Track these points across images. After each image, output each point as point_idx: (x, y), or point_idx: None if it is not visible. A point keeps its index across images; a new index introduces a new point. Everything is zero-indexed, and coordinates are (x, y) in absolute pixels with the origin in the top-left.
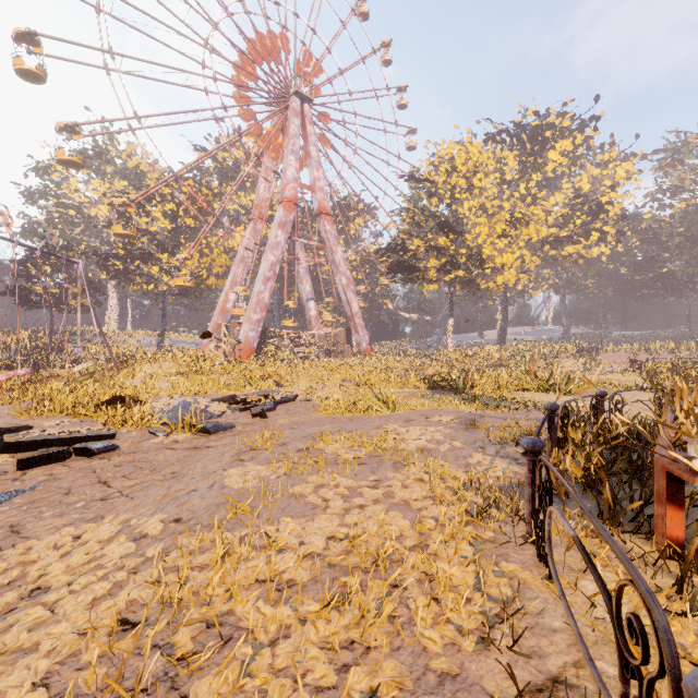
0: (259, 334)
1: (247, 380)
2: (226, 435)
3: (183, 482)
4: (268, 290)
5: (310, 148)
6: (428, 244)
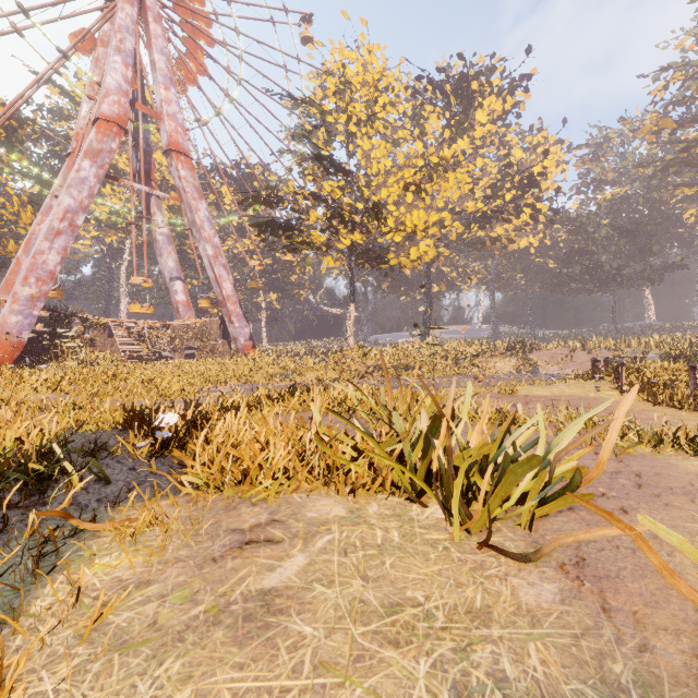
0: (33, 319)
1: None
2: None
3: None
4: (58, 251)
5: (154, 55)
6: (309, 192)
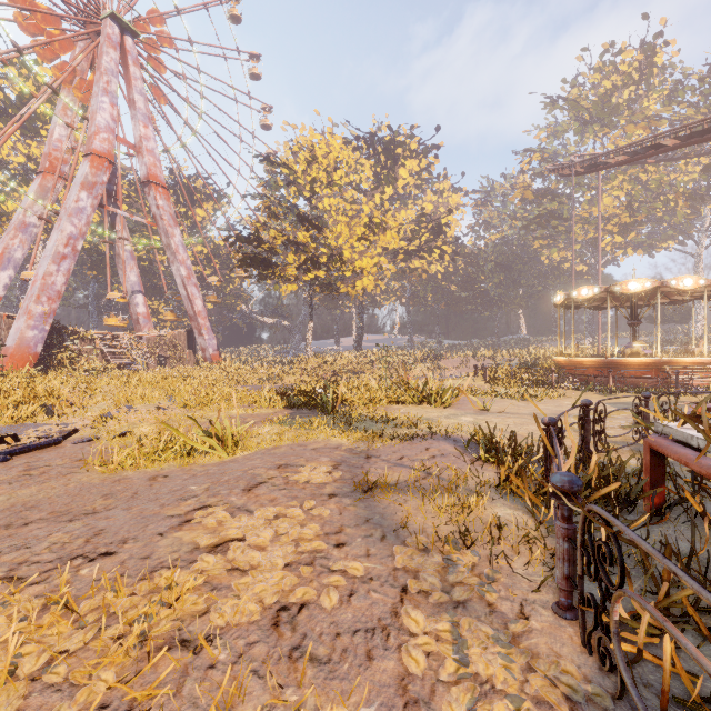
0: (45, 333)
1: None
2: None
3: None
4: (63, 273)
5: (134, 95)
6: (286, 238)
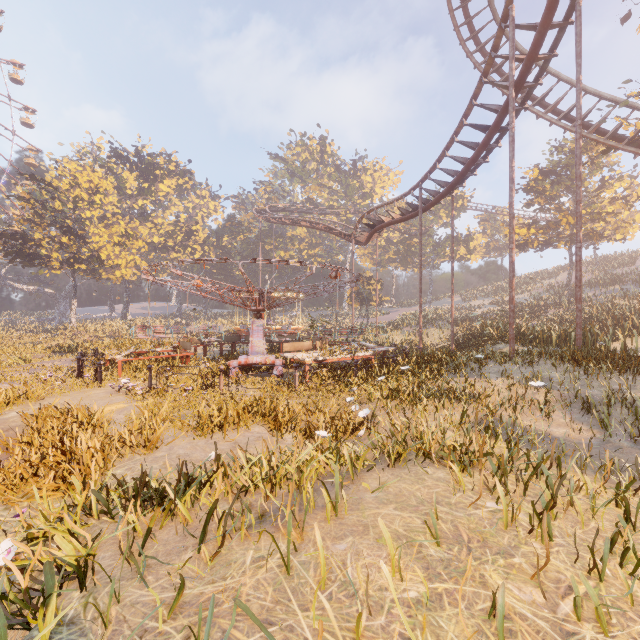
0: None
1: None
2: None
3: None
4: None
5: None
6: (51, 239)
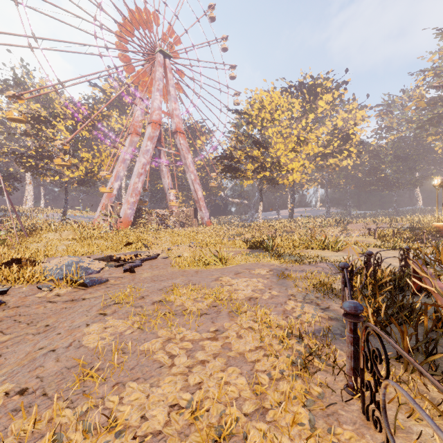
0: (134, 211)
1: (123, 243)
2: (100, 288)
3: (49, 338)
4: (141, 182)
5: (170, 88)
6: (246, 154)
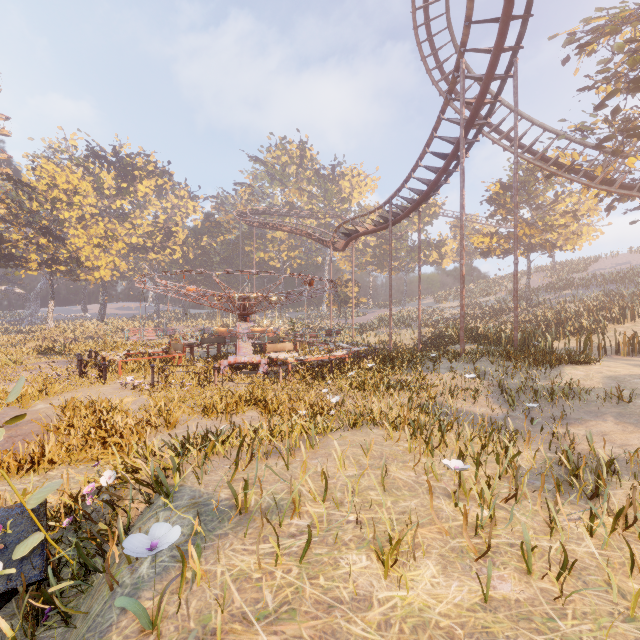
0: None
1: None
2: None
3: None
4: None
5: None
6: (29, 240)
